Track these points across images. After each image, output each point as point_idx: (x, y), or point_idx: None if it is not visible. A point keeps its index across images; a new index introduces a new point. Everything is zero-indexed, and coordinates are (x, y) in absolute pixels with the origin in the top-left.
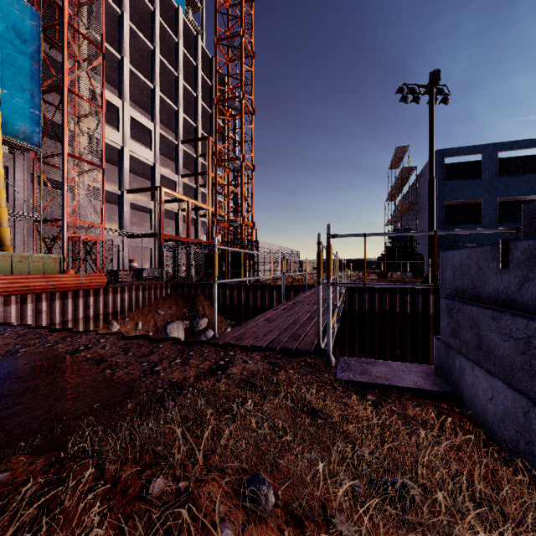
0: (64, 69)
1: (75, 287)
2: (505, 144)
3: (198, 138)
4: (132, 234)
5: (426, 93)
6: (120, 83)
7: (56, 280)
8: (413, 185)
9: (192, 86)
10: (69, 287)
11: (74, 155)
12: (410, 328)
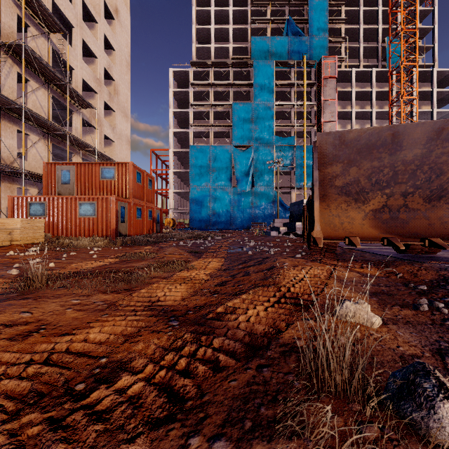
0: None
1: None
2: None
3: None
4: None
5: None
6: None
7: None
8: None
9: None
10: None
11: None
12: None
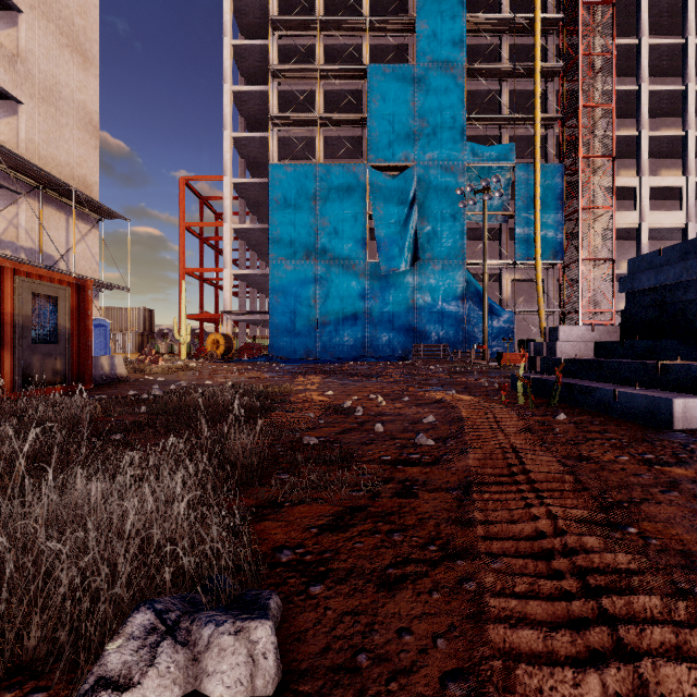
0: (579, 195)
1: None
2: None
3: None
4: None
5: None
6: (636, 160)
7: None
8: None
9: None
10: None
11: (587, 258)
12: None
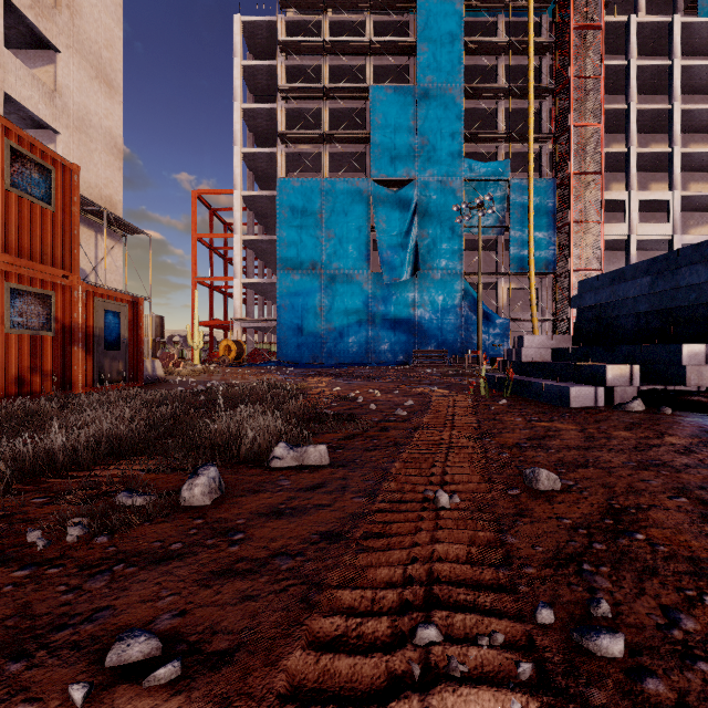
0: (570, 209)
1: None
2: None
3: None
4: None
5: None
6: (626, 175)
7: None
8: None
9: None
10: None
11: (578, 269)
12: None
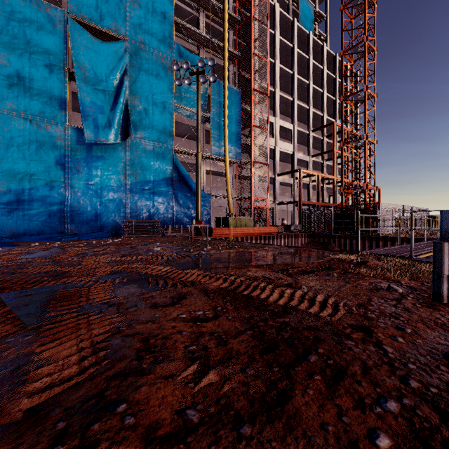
0: (251, 115)
1: (264, 234)
2: None
3: (325, 125)
4: (281, 202)
5: None
6: (273, 106)
7: (257, 230)
8: None
9: (318, 84)
10: (261, 234)
11: (255, 161)
12: None
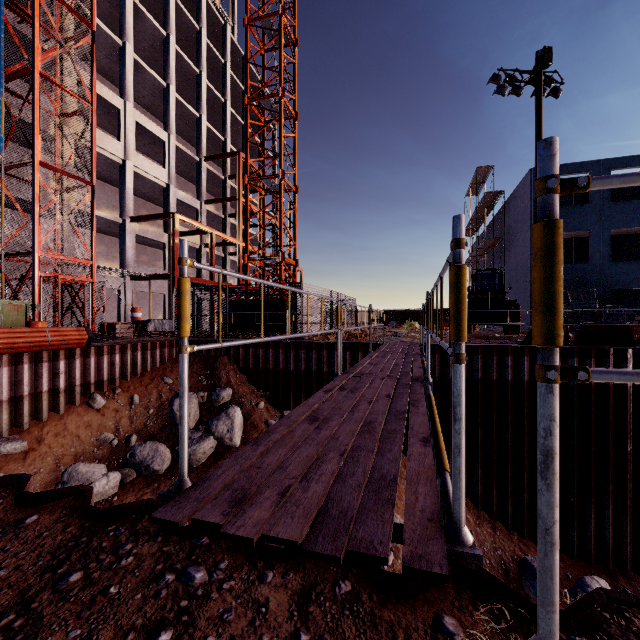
0: (35, 45)
1: (37, 347)
2: (621, 160)
3: (226, 154)
4: (137, 275)
5: (531, 81)
6: (121, 77)
7: (4, 336)
8: (498, 215)
9: (219, 90)
10: (26, 347)
11: (50, 165)
12: (512, 403)
